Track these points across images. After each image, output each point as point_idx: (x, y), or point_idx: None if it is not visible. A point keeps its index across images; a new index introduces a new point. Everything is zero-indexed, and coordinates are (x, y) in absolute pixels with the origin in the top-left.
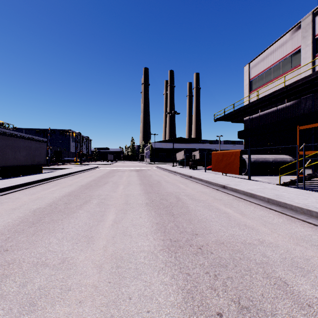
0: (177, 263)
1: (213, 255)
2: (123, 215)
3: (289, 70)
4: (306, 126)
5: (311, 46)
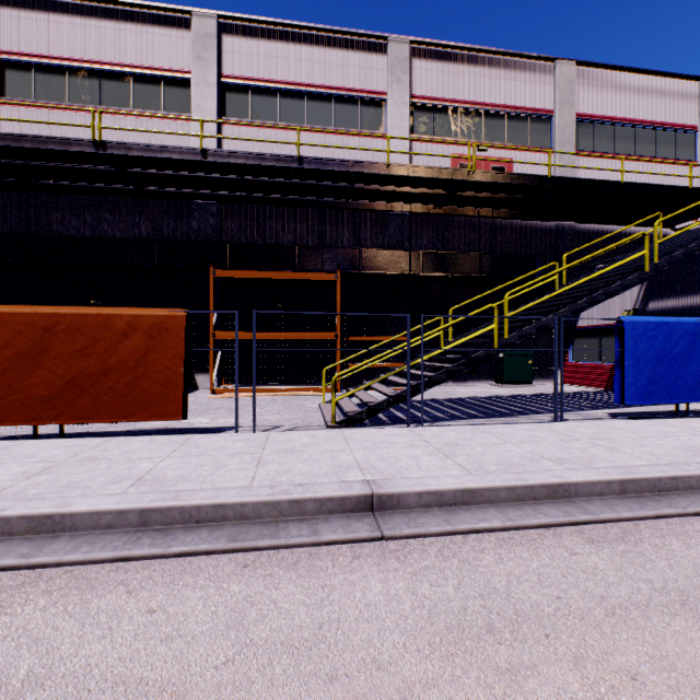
0: None
1: None
2: None
3: (159, 113)
4: (233, 272)
5: (217, 93)
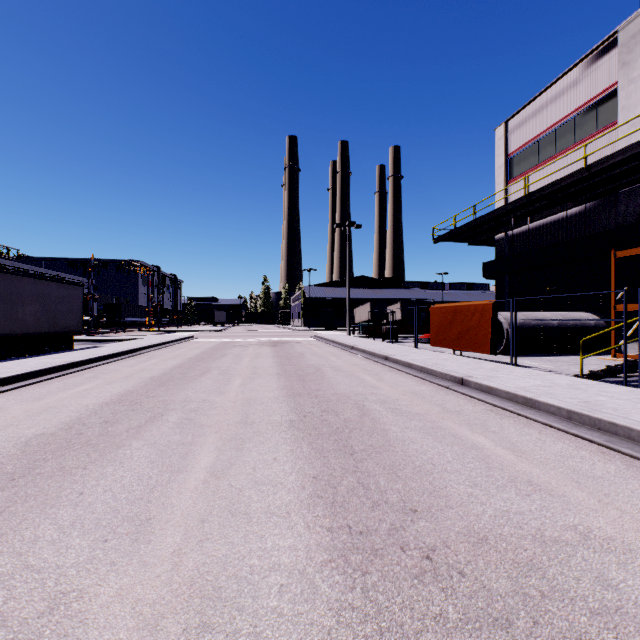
0: (370, 611)
1: (466, 580)
2: (234, 455)
3: (592, 134)
4: (632, 251)
5: None
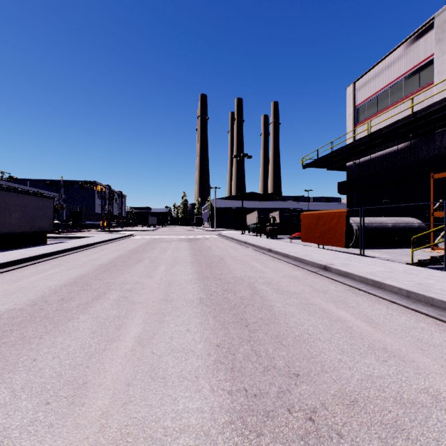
0: None
1: (344, 442)
2: (157, 327)
3: (416, 90)
4: (445, 173)
5: None
